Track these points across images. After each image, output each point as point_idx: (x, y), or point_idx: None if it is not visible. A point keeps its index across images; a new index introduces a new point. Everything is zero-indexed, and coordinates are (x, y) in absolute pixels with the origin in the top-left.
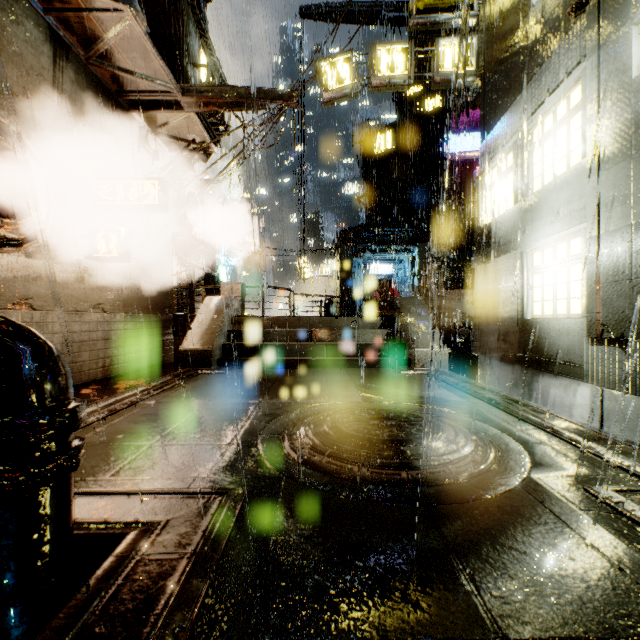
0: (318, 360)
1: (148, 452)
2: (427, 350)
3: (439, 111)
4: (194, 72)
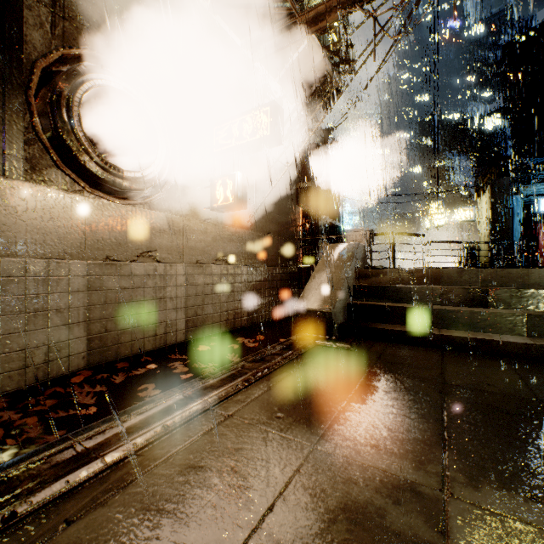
0: (514, 344)
1: None
2: None
3: None
4: None
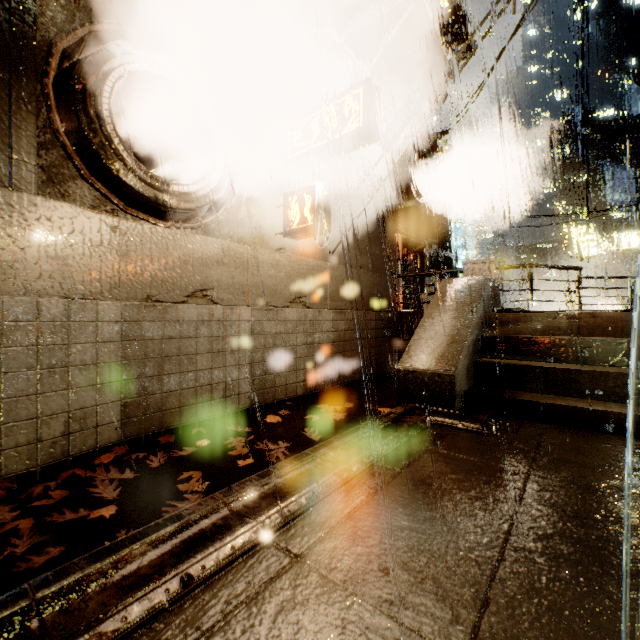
0: None
1: None
2: None
3: None
4: None
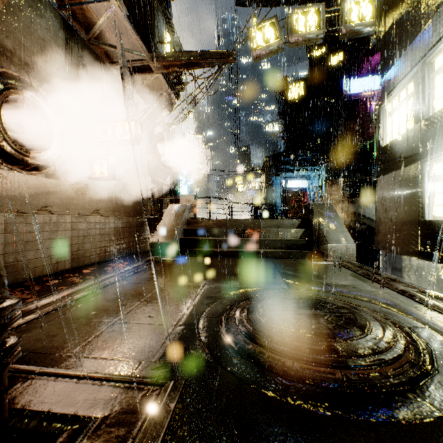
0: (250, 251)
1: (110, 330)
2: (338, 245)
3: (341, 64)
4: (162, 48)
